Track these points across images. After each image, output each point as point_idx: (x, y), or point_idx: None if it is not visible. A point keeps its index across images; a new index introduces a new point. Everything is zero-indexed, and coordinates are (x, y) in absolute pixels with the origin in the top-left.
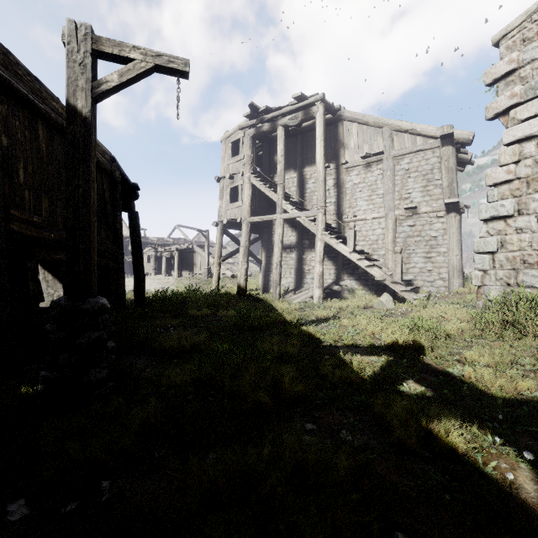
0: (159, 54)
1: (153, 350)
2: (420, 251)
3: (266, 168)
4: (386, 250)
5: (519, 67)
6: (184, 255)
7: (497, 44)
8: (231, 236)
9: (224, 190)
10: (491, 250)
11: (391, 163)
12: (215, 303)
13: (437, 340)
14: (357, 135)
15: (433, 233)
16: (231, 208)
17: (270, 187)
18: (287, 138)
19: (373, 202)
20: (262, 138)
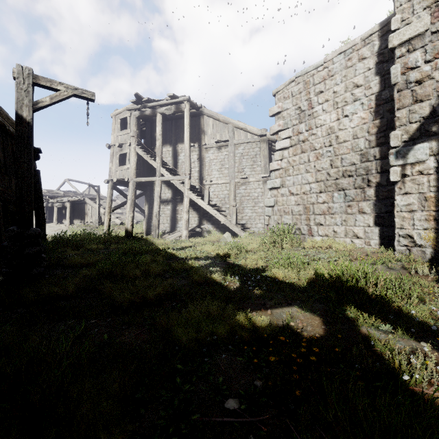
0: (76, 88)
1: (66, 265)
2: (249, 206)
3: (148, 141)
4: (230, 205)
5: (282, 111)
6: (76, 206)
7: (274, 95)
8: (120, 191)
9: (114, 155)
10: (271, 205)
11: (233, 148)
12: (107, 241)
13: (241, 253)
14: (213, 127)
15: (256, 194)
16: (120, 169)
17: (151, 157)
18: (164, 121)
19: (222, 172)
20: (145, 118)
